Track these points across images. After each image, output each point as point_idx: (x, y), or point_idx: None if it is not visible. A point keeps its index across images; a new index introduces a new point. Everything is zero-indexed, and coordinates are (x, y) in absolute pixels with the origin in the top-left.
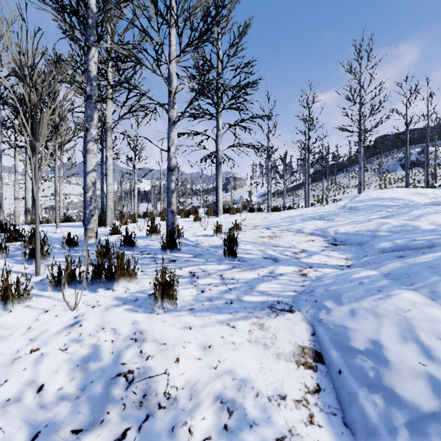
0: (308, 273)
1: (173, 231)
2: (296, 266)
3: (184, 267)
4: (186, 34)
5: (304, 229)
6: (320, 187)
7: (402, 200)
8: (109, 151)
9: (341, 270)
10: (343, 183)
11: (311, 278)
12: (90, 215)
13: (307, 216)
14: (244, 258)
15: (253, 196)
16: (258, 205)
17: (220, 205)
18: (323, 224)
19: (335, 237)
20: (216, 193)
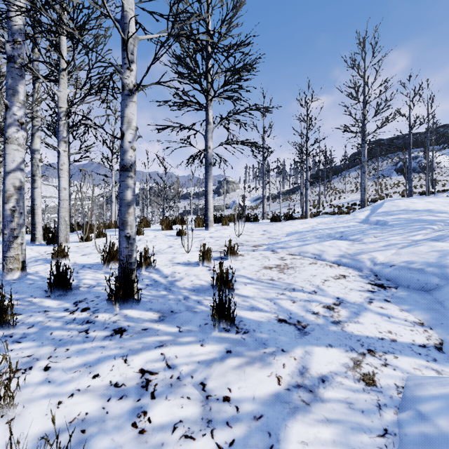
0: (376, 375)
1: (128, 271)
2: (343, 347)
3: (134, 354)
4: (168, 4)
5: (324, 254)
6: (315, 192)
7: (444, 213)
8: (62, 145)
9: (433, 362)
10: (338, 188)
11: (389, 396)
12: (11, 236)
13: (322, 233)
14: (247, 323)
15: (246, 200)
16: (252, 210)
17: (211, 215)
18: (349, 247)
19: (375, 270)
20: (205, 201)
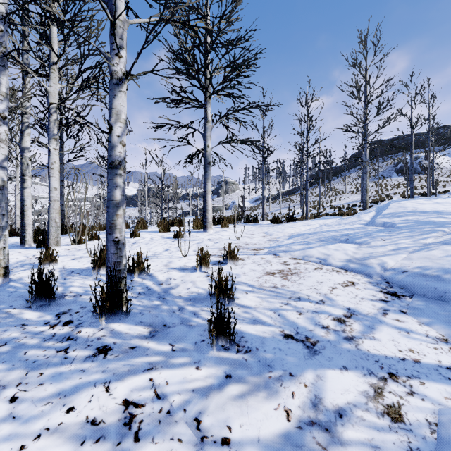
0: (402, 408)
1: (116, 280)
2: (360, 370)
3: (118, 379)
4: None
5: (330, 258)
6: (315, 193)
7: None
8: (52, 142)
9: None
10: (338, 189)
11: (422, 437)
12: None
13: (327, 236)
14: (249, 340)
15: (245, 201)
16: (251, 211)
17: (209, 216)
18: (356, 251)
19: (386, 276)
20: (204, 202)
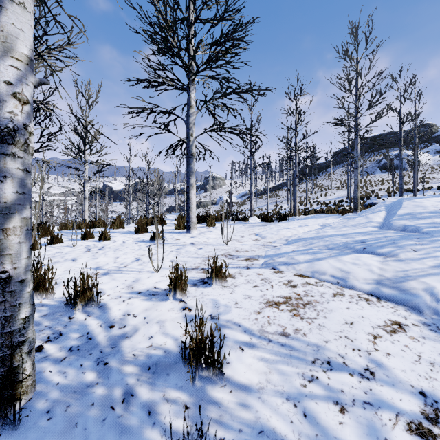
0: None
1: None
2: None
3: None
4: None
5: (350, 277)
6: (301, 188)
7: None
8: None
9: None
10: (324, 185)
11: None
12: None
13: (336, 242)
14: None
15: (232, 197)
16: (238, 206)
17: (193, 215)
18: (383, 267)
19: None
20: (187, 198)
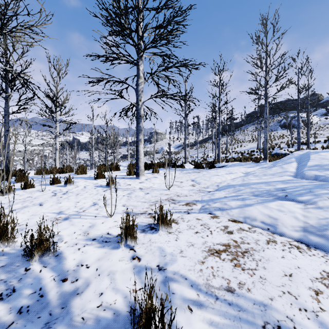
0: None
1: None
2: None
3: None
4: None
5: (279, 224)
6: (222, 141)
7: None
8: None
9: None
10: (239, 138)
11: None
12: None
13: (260, 189)
14: None
15: (171, 147)
16: (175, 155)
17: (141, 164)
18: (306, 214)
19: None
20: (136, 151)
